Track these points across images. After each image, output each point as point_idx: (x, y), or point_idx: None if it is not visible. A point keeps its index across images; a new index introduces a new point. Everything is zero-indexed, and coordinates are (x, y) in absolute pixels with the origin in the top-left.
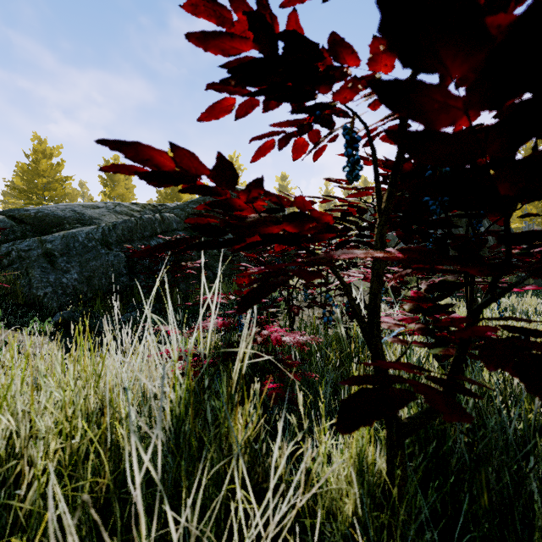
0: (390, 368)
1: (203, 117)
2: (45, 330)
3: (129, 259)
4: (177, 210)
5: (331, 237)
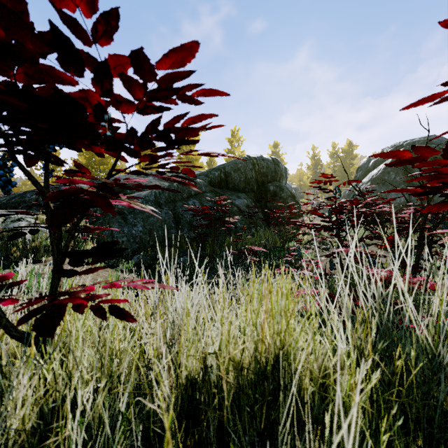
0: None
1: (406, 107)
2: (130, 269)
3: (175, 216)
4: (202, 176)
5: None
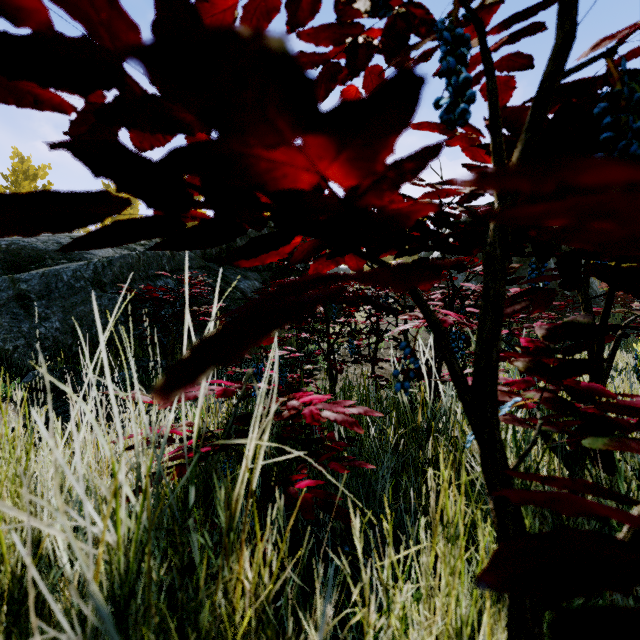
0: (579, 514)
1: None
2: (11, 395)
3: (128, 303)
4: None
5: (399, 252)
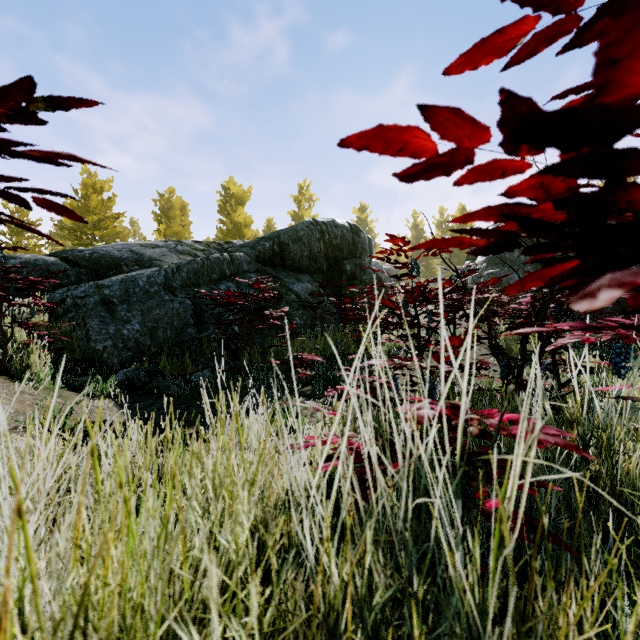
0: None
1: (455, 66)
2: (107, 392)
3: (196, 307)
4: (246, 248)
5: None
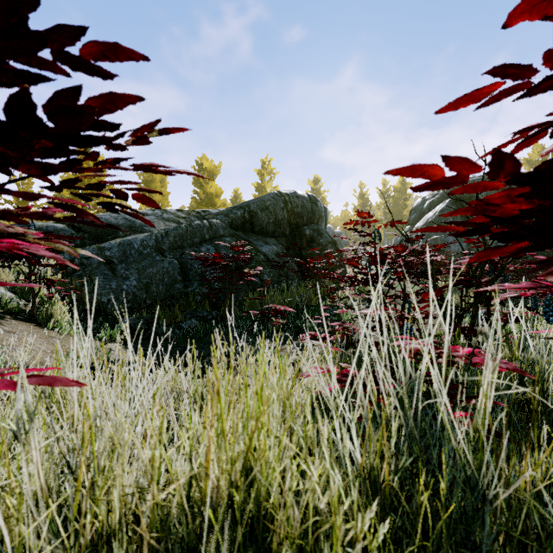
0: None
1: (443, 109)
2: (115, 337)
3: (182, 266)
4: (221, 216)
5: None
